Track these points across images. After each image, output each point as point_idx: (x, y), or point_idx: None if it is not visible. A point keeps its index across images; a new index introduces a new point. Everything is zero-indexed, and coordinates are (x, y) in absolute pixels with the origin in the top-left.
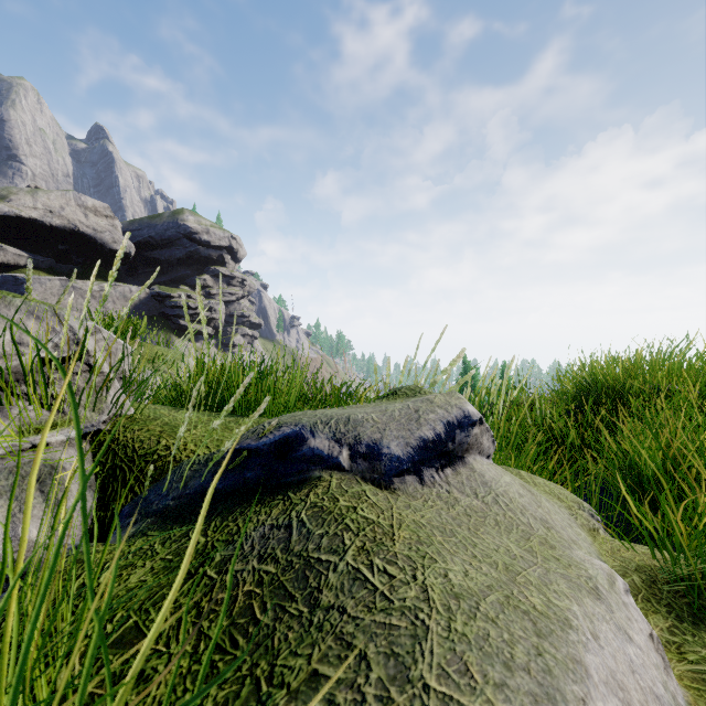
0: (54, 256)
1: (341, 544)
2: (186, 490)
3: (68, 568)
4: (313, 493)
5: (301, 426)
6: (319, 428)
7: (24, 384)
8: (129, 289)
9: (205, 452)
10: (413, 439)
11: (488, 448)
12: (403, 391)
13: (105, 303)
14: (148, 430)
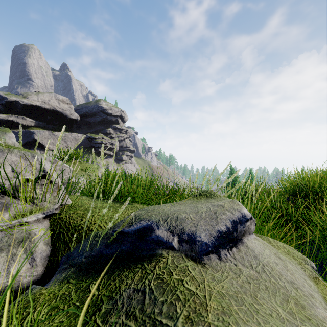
0: (46, 121)
1: (174, 312)
2: (92, 252)
3: (25, 306)
4: (158, 266)
5: (151, 221)
6: (161, 223)
7: (18, 191)
8: (77, 135)
9: (104, 225)
10: (214, 231)
11: (253, 229)
12: (204, 193)
13: (67, 142)
14: (77, 213)
